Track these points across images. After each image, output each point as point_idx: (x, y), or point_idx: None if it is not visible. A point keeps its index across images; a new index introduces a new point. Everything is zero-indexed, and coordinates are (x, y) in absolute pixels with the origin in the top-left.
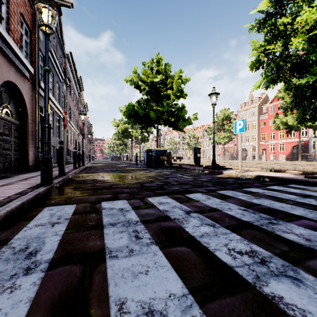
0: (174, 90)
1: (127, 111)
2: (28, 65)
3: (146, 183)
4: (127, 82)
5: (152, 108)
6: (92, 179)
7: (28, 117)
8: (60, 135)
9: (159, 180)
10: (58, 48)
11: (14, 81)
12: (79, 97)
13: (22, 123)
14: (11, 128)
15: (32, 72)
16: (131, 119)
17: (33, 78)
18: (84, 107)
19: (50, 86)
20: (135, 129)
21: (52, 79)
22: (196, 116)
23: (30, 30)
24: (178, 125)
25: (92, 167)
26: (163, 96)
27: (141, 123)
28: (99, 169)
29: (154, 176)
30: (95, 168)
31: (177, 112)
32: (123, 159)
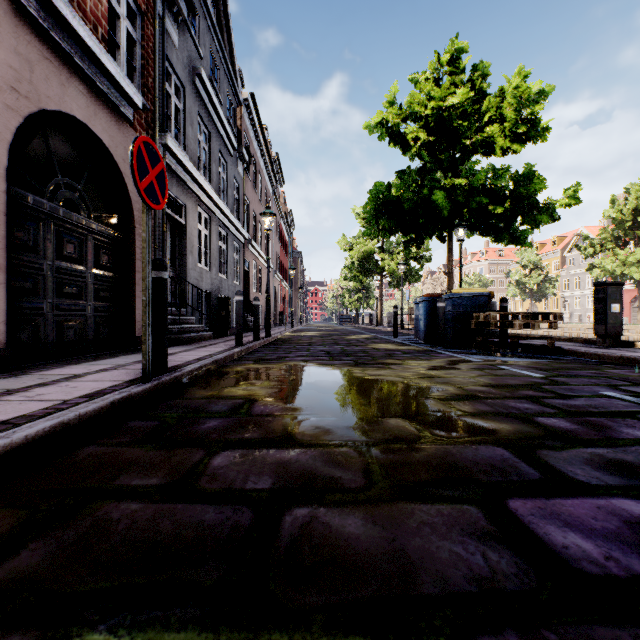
0: (507, 122)
1: (372, 202)
2: (123, 80)
3: (515, 479)
4: (370, 132)
5: (439, 185)
6: (239, 399)
7: (135, 219)
8: (229, 271)
9: (562, 438)
10: (224, 81)
11: (84, 120)
12: (274, 197)
13: (123, 233)
14: (86, 242)
15: (137, 102)
16: (382, 220)
17: (150, 126)
18: (286, 218)
19: (204, 162)
20: (388, 253)
21: (209, 144)
22: (575, 194)
23: (142, 10)
24: (510, 227)
25: (290, 339)
26: (469, 149)
27: (408, 229)
28: (300, 346)
29: (494, 396)
30: (292, 344)
31: (513, 187)
32: (362, 322)
